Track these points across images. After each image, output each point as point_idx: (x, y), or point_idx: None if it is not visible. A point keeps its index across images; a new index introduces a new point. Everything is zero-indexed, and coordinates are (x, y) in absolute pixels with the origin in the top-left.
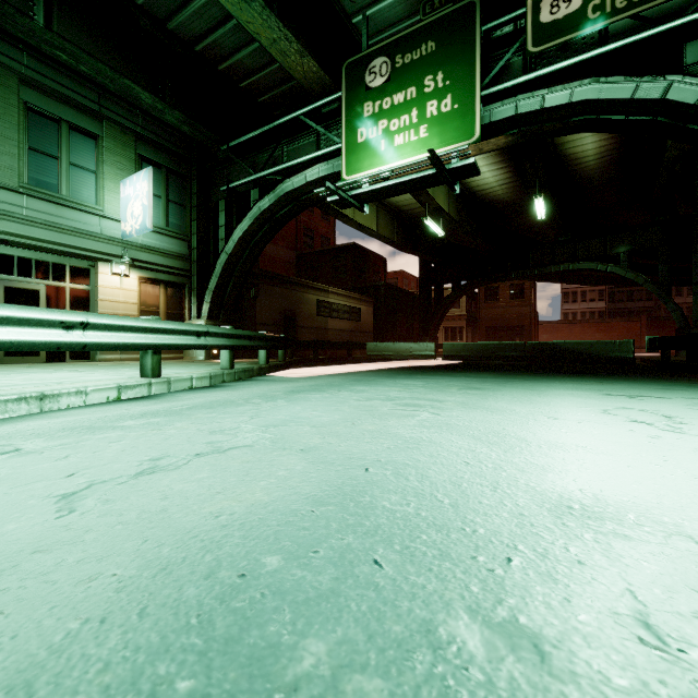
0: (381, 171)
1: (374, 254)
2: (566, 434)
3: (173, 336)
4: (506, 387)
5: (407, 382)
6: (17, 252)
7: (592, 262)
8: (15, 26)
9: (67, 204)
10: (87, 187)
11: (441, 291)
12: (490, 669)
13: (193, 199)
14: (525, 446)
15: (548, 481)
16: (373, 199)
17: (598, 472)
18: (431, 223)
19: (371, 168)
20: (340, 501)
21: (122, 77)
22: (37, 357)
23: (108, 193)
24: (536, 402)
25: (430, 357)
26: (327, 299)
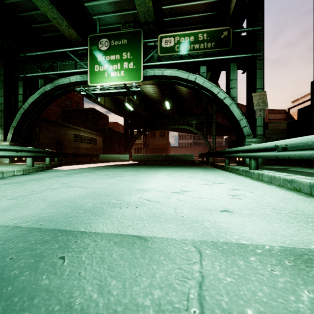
0: (105, 87)
1: (103, 114)
2: (153, 179)
3: (5, 152)
4: (148, 170)
5: (115, 169)
6: None
7: (185, 126)
8: None
9: None
10: None
11: (132, 133)
12: (116, 202)
13: (1, 77)
14: (140, 182)
15: (140, 187)
16: (102, 96)
17: (152, 185)
18: (127, 105)
19: (101, 83)
20: (92, 193)
21: None
22: None
23: None
24: (152, 173)
25: (127, 160)
26: (79, 133)
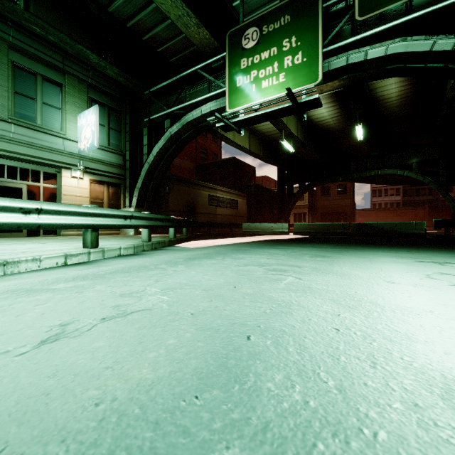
0: (253, 105)
1: (247, 165)
2: (409, 298)
3: (107, 219)
4: (344, 255)
5: (272, 251)
6: (7, 162)
7: (394, 169)
8: (4, 8)
9: (41, 130)
10: (55, 118)
11: (291, 189)
12: None
13: (126, 127)
14: (380, 311)
15: (420, 354)
16: (247, 124)
17: None
18: (285, 143)
19: (246, 104)
20: (225, 381)
21: (77, 44)
22: (21, 233)
23: (69, 123)
24: (371, 268)
25: (285, 233)
26: (216, 194)
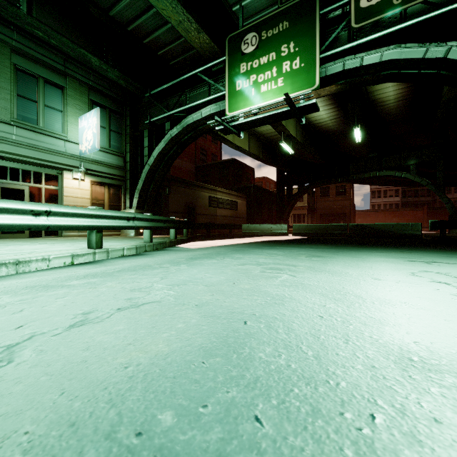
0: (252, 109)
1: (247, 166)
2: (390, 292)
3: (111, 220)
4: (339, 255)
5: (270, 251)
6: (10, 164)
7: (392, 170)
8: (7, 13)
9: (42, 132)
10: (56, 121)
11: (291, 190)
12: None
13: (127, 129)
14: (362, 302)
15: (386, 334)
16: (246, 128)
17: (423, 326)
18: (284, 145)
19: (245, 107)
20: (225, 352)
21: (79, 48)
22: (23, 234)
23: (70, 125)
24: (362, 267)
25: (284, 234)
26: (216, 195)
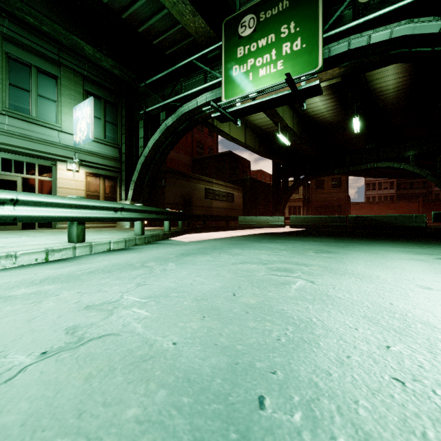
0: (250, 92)
1: (243, 159)
2: None
3: (95, 211)
4: (351, 251)
5: (271, 245)
6: (1, 155)
7: (390, 162)
8: None
9: (35, 122)
10: (50, 111)
11: (286, 182)
12: None
13: (122, 120)
14: None
15: None
16: (244, 114)
17: None
18: (281, 136)
19: (242, 93)
20: None
21: (71, 35)
22: (15, 226)
23: (64, 115)
24: (390, 267)
25: (281, 226)
26: (212, 187)
